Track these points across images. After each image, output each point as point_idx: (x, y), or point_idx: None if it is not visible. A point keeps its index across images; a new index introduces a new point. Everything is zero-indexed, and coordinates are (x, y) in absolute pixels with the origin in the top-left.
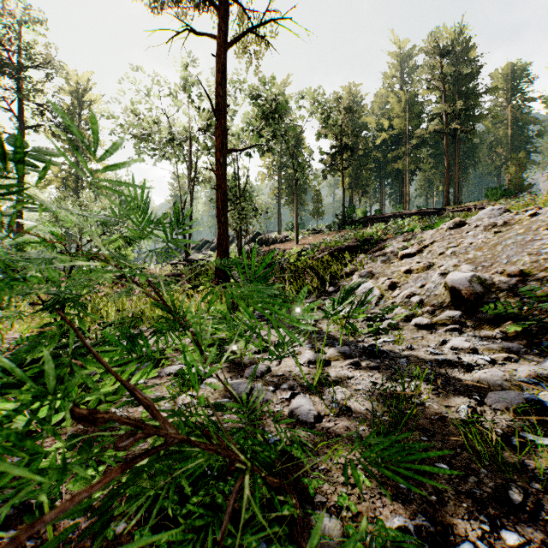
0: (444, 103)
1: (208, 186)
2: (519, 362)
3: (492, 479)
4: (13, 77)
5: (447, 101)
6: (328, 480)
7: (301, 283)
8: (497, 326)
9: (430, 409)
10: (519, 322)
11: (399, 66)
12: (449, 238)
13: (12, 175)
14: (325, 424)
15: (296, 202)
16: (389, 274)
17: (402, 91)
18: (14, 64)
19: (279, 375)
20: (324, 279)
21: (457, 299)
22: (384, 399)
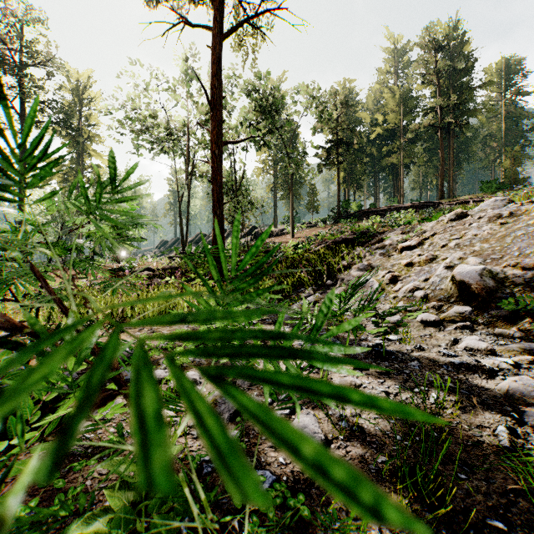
0: (439, 97)
1: (205, 180)
2: None
3: None
4: (14, 74)
5: (441, 95)
6: None
7: (298, 277)
8: (512, 324)
9: (459, 430)
10: None
11: (393, 62)
12: (451, 230)
13: None
14: (335, 452)
15: (292, 196)
16: (388, 267)
17: (397, 86)
18: (15, 62)
19: None
20: (321, 272)
21: (466, 294)
22: None
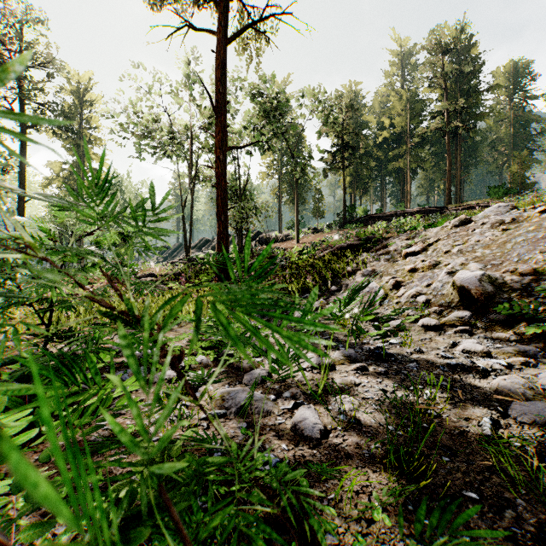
0: (446, 101)
1: (209, 185)
2: (537, 367)
3: (532, 514)
4: None
5: (448, 99)
6: (339, 514)
7: (303, 282)
8: (509, 328)
9: (448, 422)
10: (536, 324)
11: (400, 64)
12: (454, 236)
13: (14, 175)
14: (333, 440)
15: (297, 201)
16: (392, 273)
17: (403, 89)
18: None
19: (281, 381)
20: (326, 278)
21: (466, 299)
22: (396, 410)
